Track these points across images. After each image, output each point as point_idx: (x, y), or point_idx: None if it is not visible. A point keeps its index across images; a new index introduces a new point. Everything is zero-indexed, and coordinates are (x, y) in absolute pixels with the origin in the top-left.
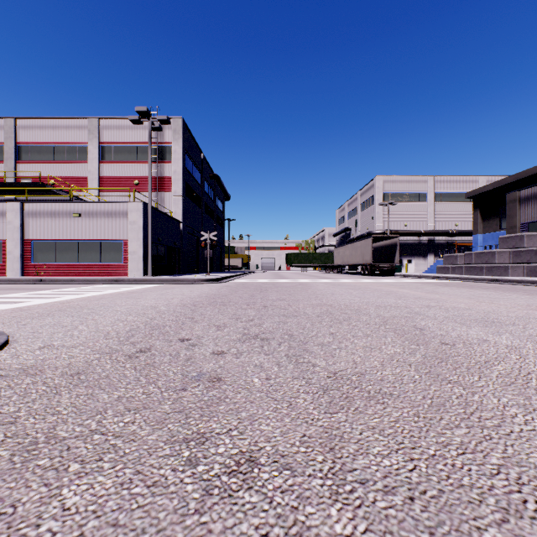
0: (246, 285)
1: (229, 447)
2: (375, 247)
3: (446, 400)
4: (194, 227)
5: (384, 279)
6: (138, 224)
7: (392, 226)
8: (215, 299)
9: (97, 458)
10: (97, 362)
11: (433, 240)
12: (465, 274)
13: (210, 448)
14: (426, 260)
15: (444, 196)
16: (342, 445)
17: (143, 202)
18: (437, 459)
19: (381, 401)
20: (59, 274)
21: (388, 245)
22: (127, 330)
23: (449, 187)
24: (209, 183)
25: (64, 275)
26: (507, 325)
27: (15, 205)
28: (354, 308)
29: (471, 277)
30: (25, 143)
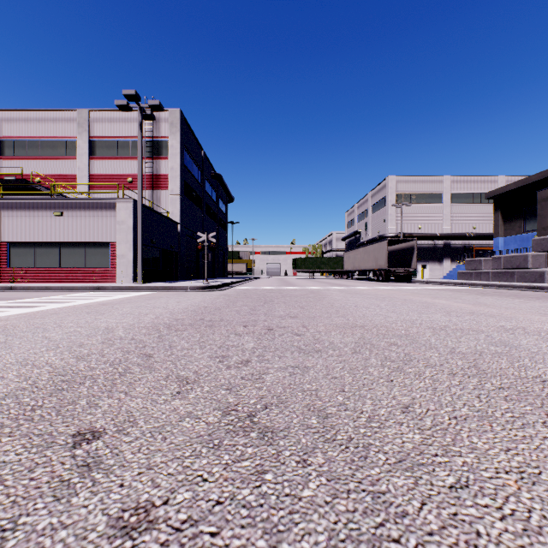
0: (248, 294)
1: None
2: (389, 251)
3: None
4: (193, 230)
5: (404, 286)
6: (127, 224)
7: (405, 229)
8: (202, 316)
9: None
10: None
11: (449, 244)
12: (492, 281)
13: None
14: (442, 265)
15: (460, 197)
16: None
17: (132, 199)
18: None
19: None
20: (39, 281)
21: (404, 249)
22: (1, 393)
23: (466, 187)
24: (210, 183)
25: (43, 282)
26: None
27: None
28: (401, 332)
29: (505, 284)
30: (8, 137)
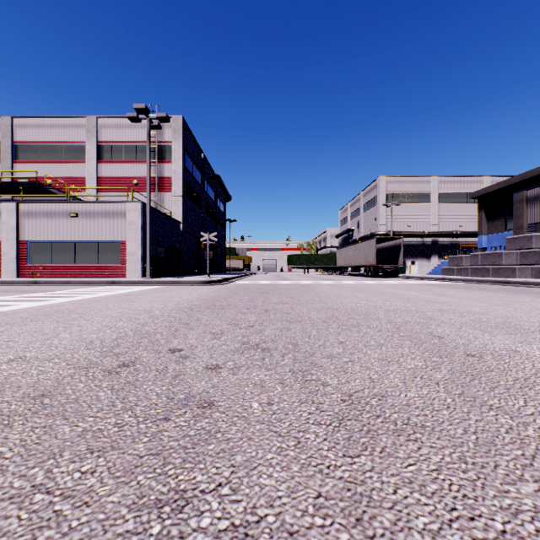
0: (247, 287)
1: (216, 517)
2: (378, 249)
3: (495, 436)
4: (194, 228)
5: (388, 281)
6: (137, 224)
7: (395, 227)
8: (213, 303)
9: (29, 538)
10: (69, 380)
11: (437, 241)
12: (471, 276)
13: (190, 518)
14: (430, 261)
15: (448, 197)
16: (373, 514)
17: (141, 202)
18: (510, 539)
19: (412, 437)
20: (56, 276)
21: (392, 246)
22: (113, 338)
23: (453, 187)
24: (210, 183)
25: (60, 277)
26: (533, 333)
27: (10, 205)
28: (362, 312)
29: (478, 279)
30: (22, 142)
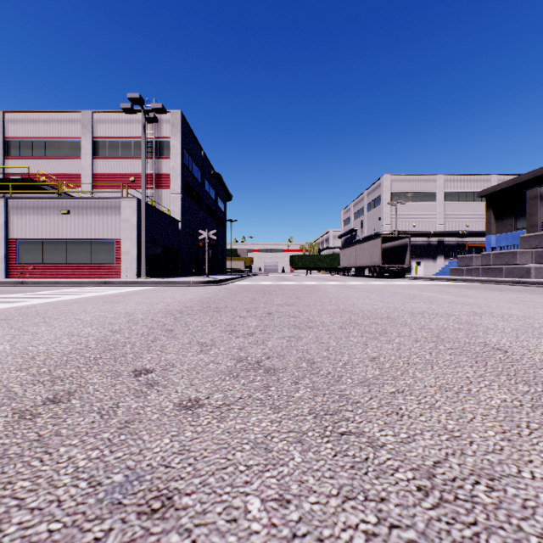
0: (247, 288)
1: None
2: (383, 249)
3: None
4: (193, 227)
5: (396, 282)
6: (132, 222)
7: (400, 227)
8: (208, 304)
9: None
10: None
11: (443, 241)
12: (482, 276)
13: None
14: (436, 262)
15: (454, 196)
16: None
17: (136, 198)
18: None
19: None
20: (46, 276)
21: (398, 246)
22: (65, 351)
23: (459, 186)
24: (210, 182)
25: (51, 277)
26: None
27: None
28: (383, 315)
29: (493, 279)
30: (15, 137)
